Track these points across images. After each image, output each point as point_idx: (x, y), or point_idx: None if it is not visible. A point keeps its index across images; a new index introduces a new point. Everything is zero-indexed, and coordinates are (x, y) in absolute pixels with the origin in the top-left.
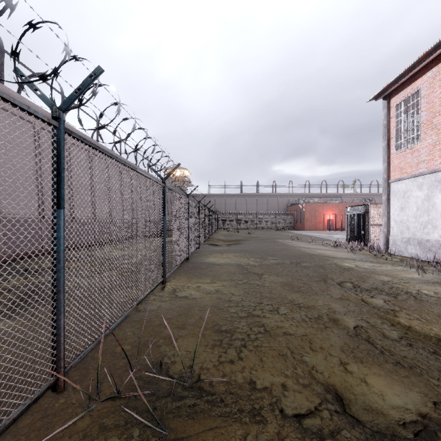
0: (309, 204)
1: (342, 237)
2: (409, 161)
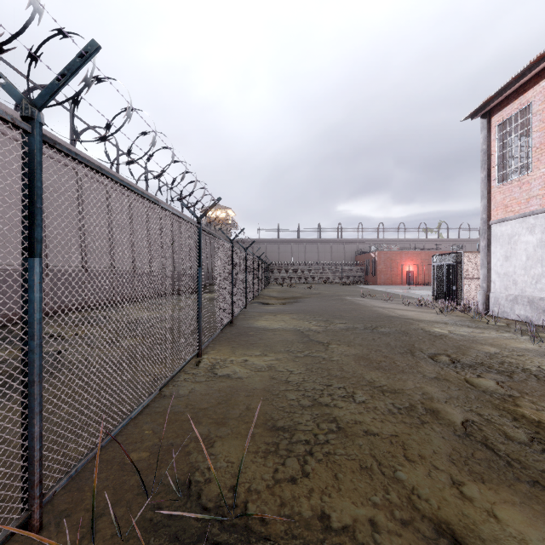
0: (384, 253)
1: (426, 293)
2: (517, 196)
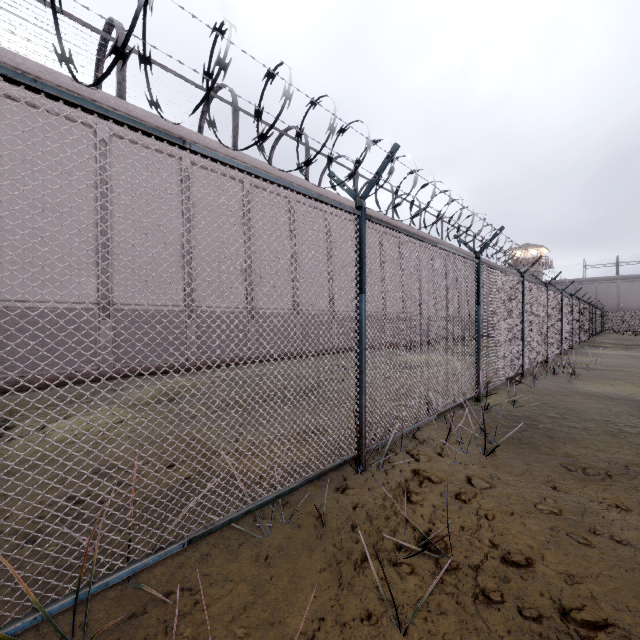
0: None
1: None
2: None
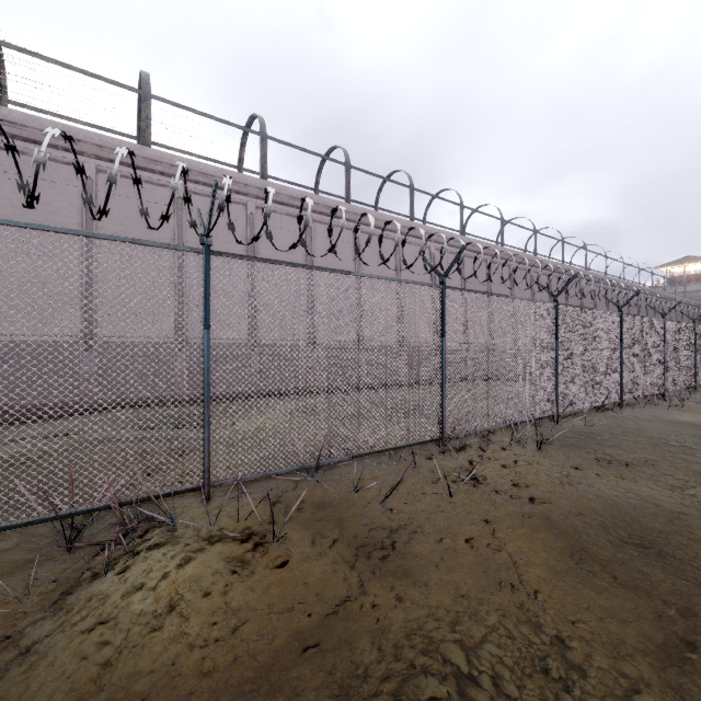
0: None
1: None
2: None
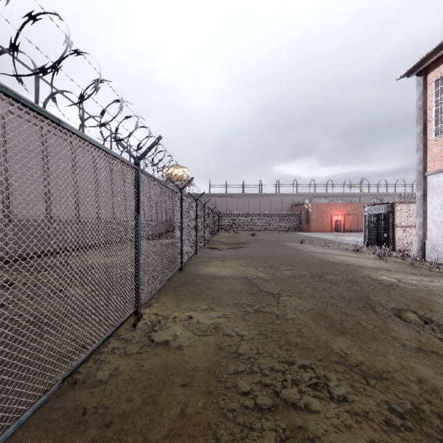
0: (316, 204)
1: (356, 239)
2: None
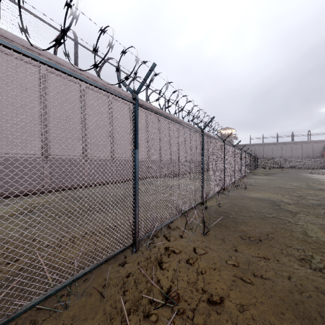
0: None
1: None
2: None
